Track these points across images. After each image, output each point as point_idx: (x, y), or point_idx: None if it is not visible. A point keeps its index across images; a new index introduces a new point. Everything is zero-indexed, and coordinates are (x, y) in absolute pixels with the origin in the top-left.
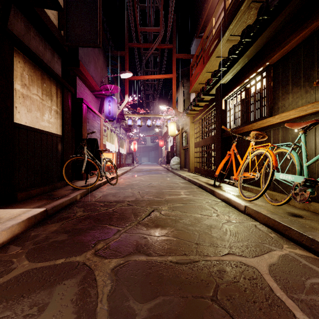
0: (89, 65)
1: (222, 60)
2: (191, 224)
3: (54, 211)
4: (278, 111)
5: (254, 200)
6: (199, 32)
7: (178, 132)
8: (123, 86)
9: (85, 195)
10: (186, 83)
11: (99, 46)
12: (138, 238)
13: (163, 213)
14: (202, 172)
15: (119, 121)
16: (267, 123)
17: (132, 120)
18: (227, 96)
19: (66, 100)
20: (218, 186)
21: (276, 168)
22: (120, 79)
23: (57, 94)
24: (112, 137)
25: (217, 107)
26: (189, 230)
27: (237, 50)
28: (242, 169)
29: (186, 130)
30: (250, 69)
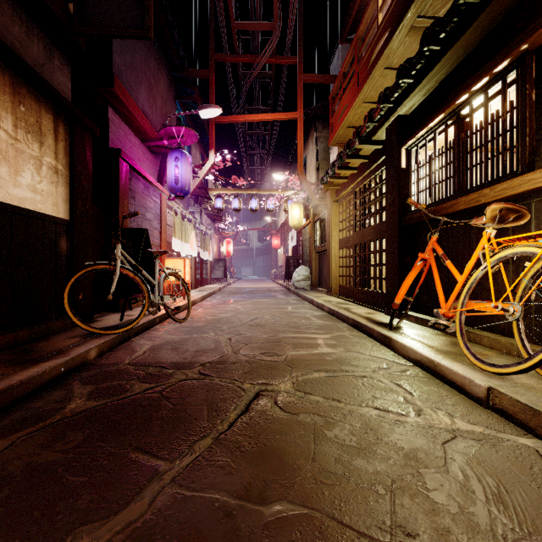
0: (137, 89)
1: (404, 62)
2: (358, 447)
3: (10, 399)
4: None
5: (515, 374)
6: (347, 31)
7: (307, 221)
8: (207, 139)
9: (113, 347)
10: (322, 131)
11: (148, 35)
12: (205, 516)
13: (282, 402)
14: (355, 296)
15: (199, 201)
16: (525, 185)
17: (223, 200)
18: (411, 141)
19: (80, 149)
20: (396, 326)
21: None
22: (202, 124)
23: (57, 133)
24: (185, 229)
25: (390, 165)
26: (359, 474)
27: (442, 30)
28: (466, 292)
29: (322, 217)
30: (471, 73)
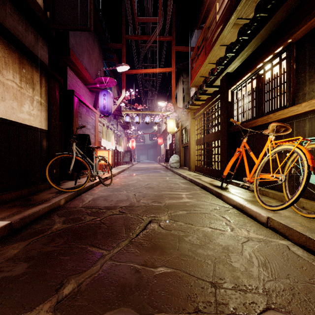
0: (82, 56)
1: (229, 44)
2: (200, 244)
3: (24, 223)
4: (304, 98)
5: (280, 210)
6: (200, 22)
7: (178, 129)
8: (121, 82)
9: (72, 198)
10: (186, 78)
11: (90, 29)
12: (127, 272)
13: (163, 225)
14: (204, 171)
15: (116, 118)
16: (289, 113)
17: (130, 117)
18: (234, 87)
19: (53, 91)
20: (225, 188)
21: (314, 169)
22: (118, 74)
23: (41, 83)
24: (108, 134)
25: (222, 99)
26: (199, 256)
27: (248, 29)
28: (259, 169)
29: (186, 127)
30: (264, 52)
